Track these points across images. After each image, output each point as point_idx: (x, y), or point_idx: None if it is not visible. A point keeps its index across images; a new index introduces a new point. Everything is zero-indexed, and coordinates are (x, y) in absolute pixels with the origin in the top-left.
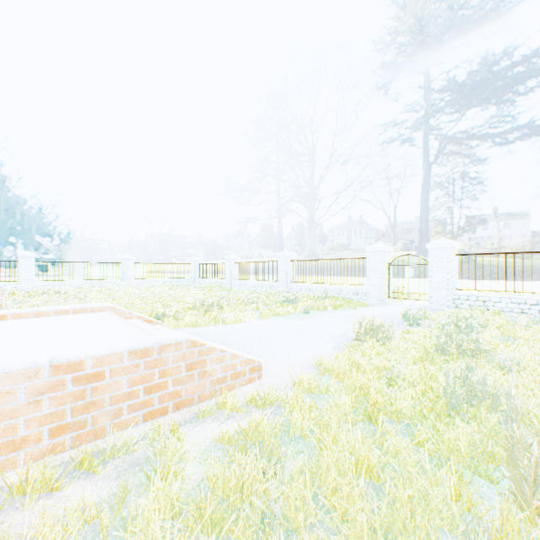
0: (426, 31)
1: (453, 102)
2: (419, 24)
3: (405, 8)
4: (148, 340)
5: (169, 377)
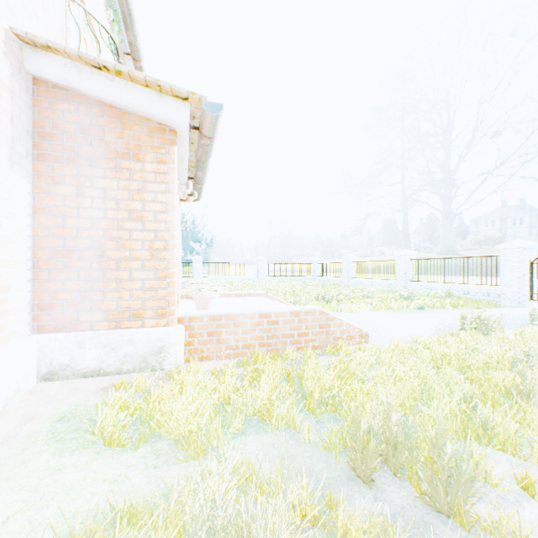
0: None
1: None
2: None
3: None
4: (299, 307)
5: (309, 330)
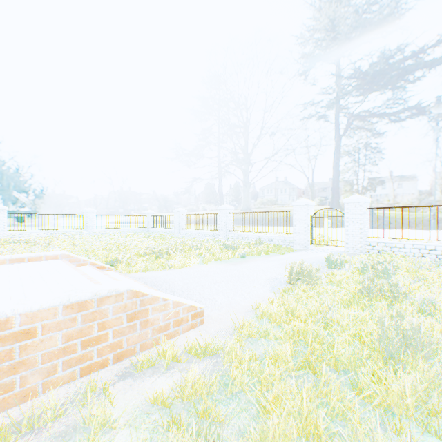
0: (338, 28)
1: (359, 86)
2: (333, 22)
3: (322, 9)
4: (87, 292)
5: (109, 329)
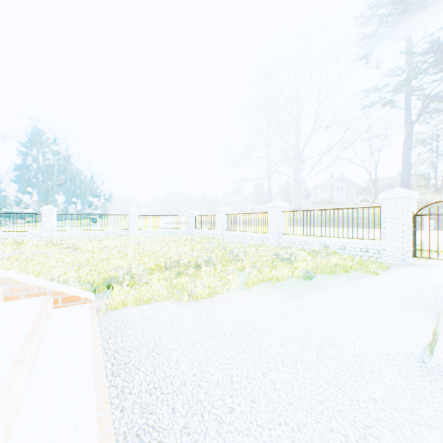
0: None
1: None
2: None
3: None
4: None
5: None
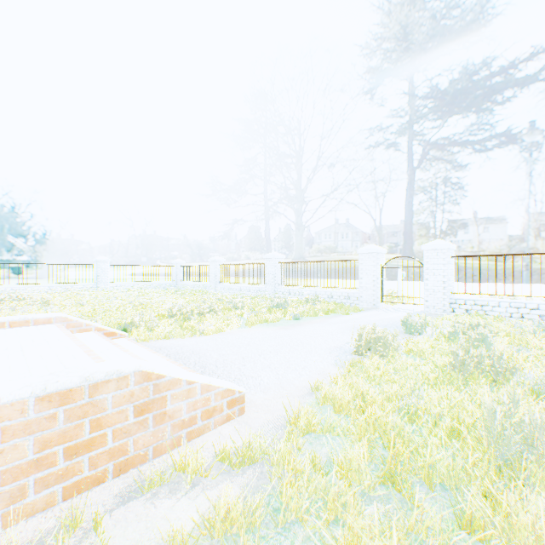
0: (412, 35)
1: (438, 107)
2: (406, 27)
3: (392, 11)
4: (74, 376)
5: (107, 428)
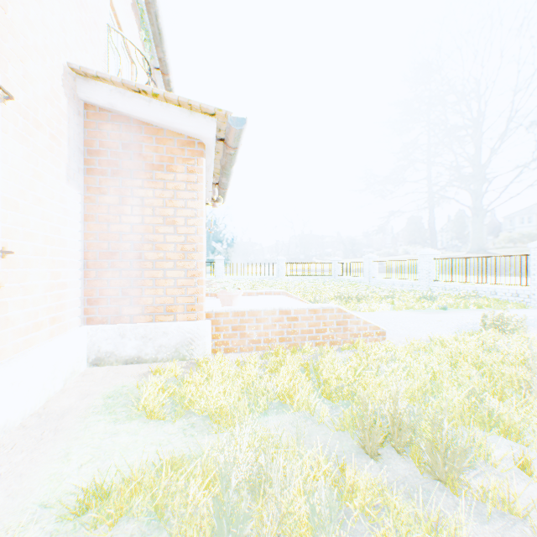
0: None
1: None
2: None
3: None
4: (317, 305)
5: (327, 326)
